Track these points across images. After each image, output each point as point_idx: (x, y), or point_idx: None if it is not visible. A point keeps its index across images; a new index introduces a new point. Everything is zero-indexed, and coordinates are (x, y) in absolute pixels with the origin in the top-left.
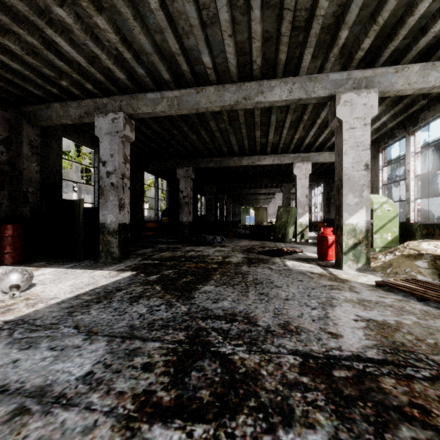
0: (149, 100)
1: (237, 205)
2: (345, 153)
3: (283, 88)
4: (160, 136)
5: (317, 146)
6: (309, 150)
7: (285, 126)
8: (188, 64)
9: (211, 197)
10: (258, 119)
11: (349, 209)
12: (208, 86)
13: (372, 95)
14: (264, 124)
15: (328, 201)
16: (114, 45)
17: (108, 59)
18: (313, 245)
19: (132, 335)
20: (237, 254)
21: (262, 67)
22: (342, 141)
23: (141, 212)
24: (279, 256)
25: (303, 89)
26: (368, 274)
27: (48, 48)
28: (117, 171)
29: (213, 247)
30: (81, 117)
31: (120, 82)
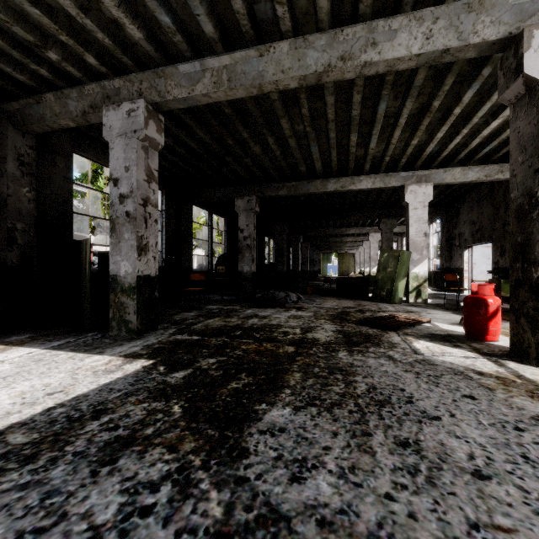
0: (183, 77)
1: (315, 251)
2: None
3: (414, 31)
4: (210, 150)
5: (443, 158)
6: (429, 165)
7: (399, 122)
8: None
9: (282, 239)
10: (358, 111)
11: None
12: (279, 42)
13: None
14: (364, 123)
15: (449, 243)
16: None
17: None
18: (438, 308)
19: None
20: (324, 323)
21: None
22: (536, 120)
23: (188, 260)
24: (395, 330)
25: (454, 28)
26: None
27: None
28: (135, 193)
29: (286, 309)
30: (85, 114)
31: (139, 52)
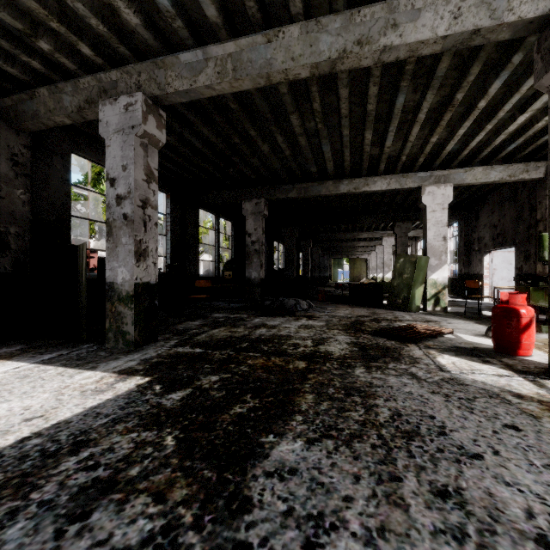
0: (184, 67)
1: (326, 256)
2: None
3: (441, 10)
4: (216, 150)
5: (463, 157)
6: (448, 165)
7: (418, 118)
8: None
9: (292, 244)
10: (373, 105)
11: None
12: (288, 26)
13: None
14: (380, 119)
15: (467, 248)
16: None
17: None
18: (459, 316)
19: None
20: (337, 334)
21: None
22: None
23: (193, 265)
24: (416, 343)
25: (485, 5)
26: None
27: None
28: (133, 194)
29: (296, 318)
30: (80, 110)
31: (137, 41)
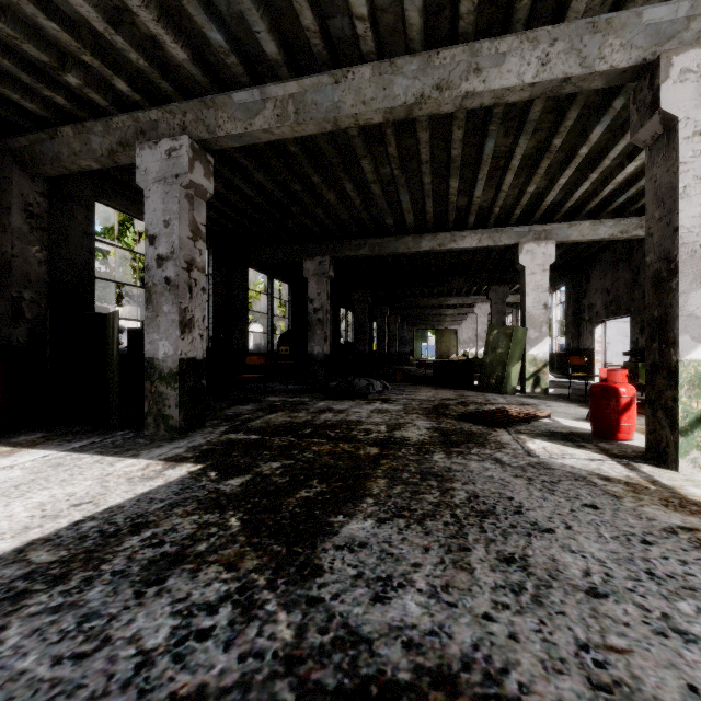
0: (238, 108)
1: (407, 327)
2: (683, 194)
3: (527, 55)
4: (271, 198)
5: (567, 209)
6: (550, 218)
7: (511, 165)
8: (315, 12)
9: (363, 312)
10: (459, 150)
11: (694, 326)
12: (359, 66)
13: None
14: (467, 165)
15: (576, 317)
16: None
17: (145, 7)
18: (562, 399)
19: None
20: (416, 419)
21: (478, 11)
22: (675, 167)
23: (242, 338)
24: (505, 427)
25: (575, 52)
26: None
27: None
28: (177, 254)
29: (368, 402)
30: (112, 153)
31: (182, 75)
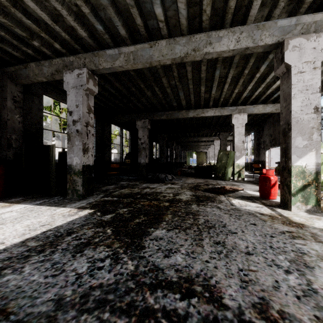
0: (108, 56)
1: (183, 150)
2: (293, 97)
3: (231, 38)
4: (122, 93)
5: (252, 99)
6: (245, 103)
7: (227, 81)
8: (142, 18)
9: (163, 144)
10: (204, 74)
11: (298, 151)
12: (160, 40)
13: (322, 38)
14: (208, 80)
15: (258, 146)
16: (73, 1)
17: (69, 15)
18: (250, 182)
19: (52, 322)
20: (186, 191)
21: (210, 19)
22: (290, 86)
23: (108, 156)
24: (223, 194)
25: (250, 37)
26: (320, 217)
27: (14, 5)
28: (82, 119)
29: (165, 184)
30: (53, 75)
31: (84, 42)
